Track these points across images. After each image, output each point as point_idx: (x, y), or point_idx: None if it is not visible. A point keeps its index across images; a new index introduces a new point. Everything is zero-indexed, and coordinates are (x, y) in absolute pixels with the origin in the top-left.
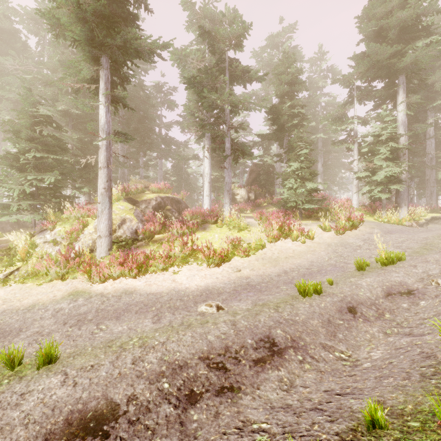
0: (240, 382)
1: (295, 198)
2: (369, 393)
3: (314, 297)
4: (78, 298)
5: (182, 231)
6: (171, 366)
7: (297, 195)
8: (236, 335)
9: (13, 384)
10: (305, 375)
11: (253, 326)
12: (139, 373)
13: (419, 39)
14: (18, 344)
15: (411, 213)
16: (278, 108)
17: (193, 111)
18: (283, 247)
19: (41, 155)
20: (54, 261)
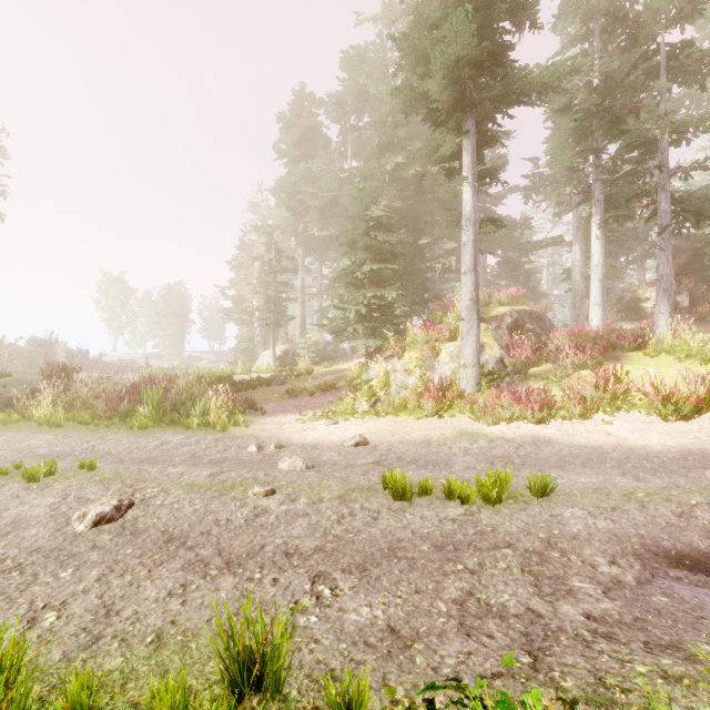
0: None
1: None
2: None
3: None
4: (475, 439)
5: (582, 361)
6: None
7: None
8: None
9: (524, 505)
10: None
11: None
12: (705, 529)
13: None
14: (465, 474)
15: None
16: None
17: (576, 161)
18: None
19: (378, 266)
20: (416, 394)
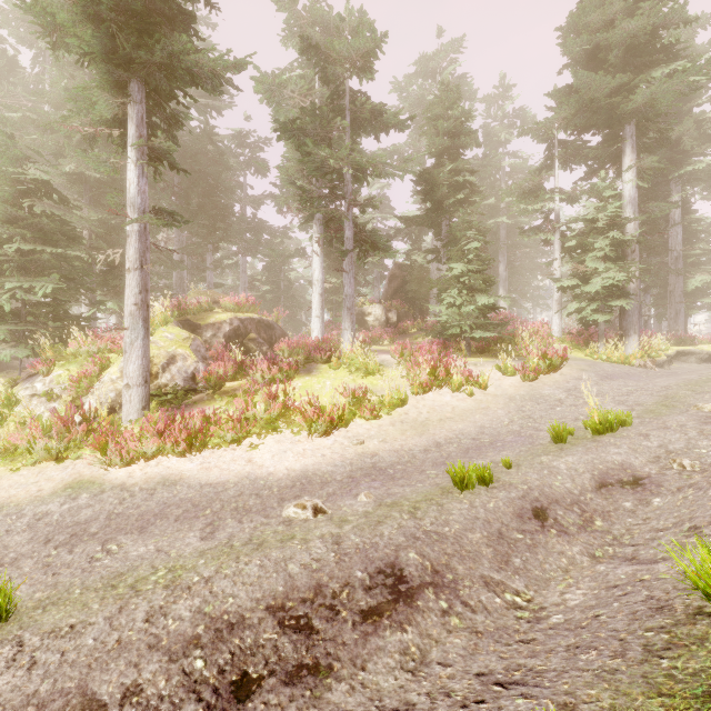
0: (332, 654)
1: (459, 321)
2: (552, 685)
3: (479, 490)
4: (80, 493)
5: (271, 375)
6: (215, 624)
7: (462, 316)
8: (337, 564)
9: None
10: (449, 639)
11: (369, 546)
12: (154, 640)
13: (658, 66)
14: None
15: (645, 345)
16: (432, 174)
17: (294, 177)
18: (437, 403)
19: (31, 247)
20: (47, 428)
